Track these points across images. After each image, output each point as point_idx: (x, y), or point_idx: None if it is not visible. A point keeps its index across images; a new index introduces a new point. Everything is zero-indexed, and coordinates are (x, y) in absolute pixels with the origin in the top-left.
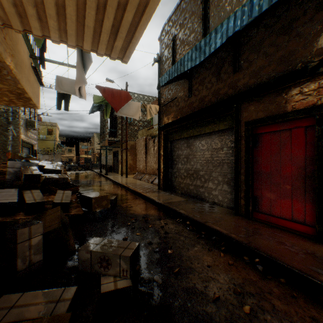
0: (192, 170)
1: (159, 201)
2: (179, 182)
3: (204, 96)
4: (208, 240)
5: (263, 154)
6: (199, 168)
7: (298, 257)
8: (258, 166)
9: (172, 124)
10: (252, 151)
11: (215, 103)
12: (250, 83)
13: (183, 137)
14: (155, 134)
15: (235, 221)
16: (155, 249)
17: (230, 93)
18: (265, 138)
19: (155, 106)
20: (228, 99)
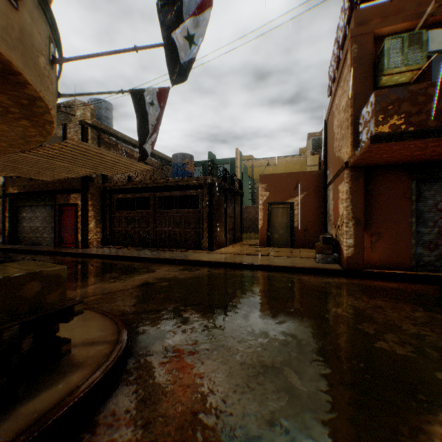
0: (35, 227)
1: (5, 248)
2: (25, 237)
3: (41, 184)
4: (32, 254)
5: (66, 218)
6: (40, 226)
7: (62, 250)
8: (64, 224)
9: (18, 194)
10: (62, 217)
11: (46, 190)
12: (61, 187)
13: (29, 205)
14: (0, 194)
15: (51, 248)
16: (2, 257)
17: (54, 188)
18: (66, 212)
19: (1, 178)
20: (52, 191)
